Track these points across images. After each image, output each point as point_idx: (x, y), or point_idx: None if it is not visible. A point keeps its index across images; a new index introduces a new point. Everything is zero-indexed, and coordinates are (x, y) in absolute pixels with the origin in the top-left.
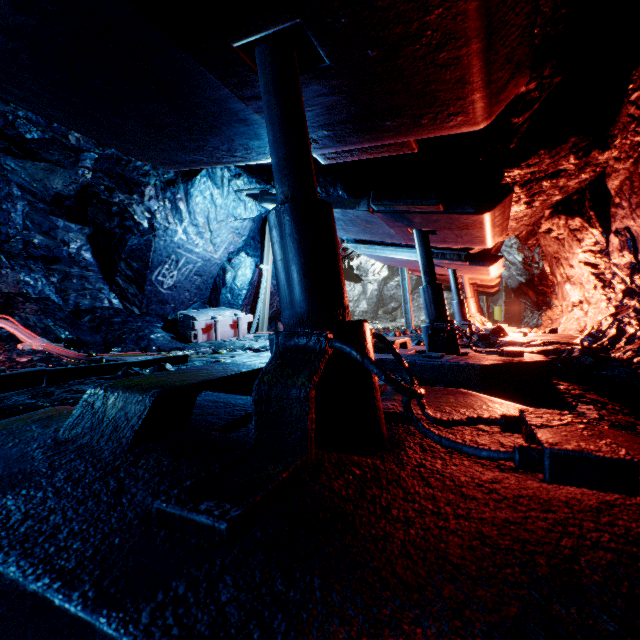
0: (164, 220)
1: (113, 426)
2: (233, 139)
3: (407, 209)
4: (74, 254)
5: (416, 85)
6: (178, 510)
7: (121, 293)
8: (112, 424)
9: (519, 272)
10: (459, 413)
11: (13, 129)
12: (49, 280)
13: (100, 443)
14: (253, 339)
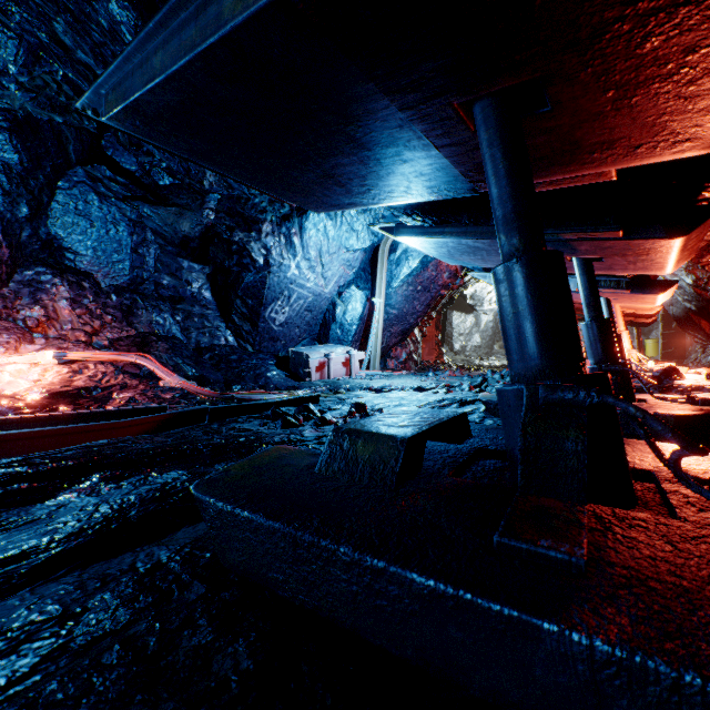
0: (279, 256)
1: (370, 467)
2: (406, 182)
3: (575, 237)
4: (196, 293)
5: (646, 118)
6: (524, 544)
7: (236, 330)
8: (369, 465)
9: (687, 297)
10: (704, 472)
11: (149, 178)
12: (175, 319)
13: (363, 481)
14: (366, 378)
